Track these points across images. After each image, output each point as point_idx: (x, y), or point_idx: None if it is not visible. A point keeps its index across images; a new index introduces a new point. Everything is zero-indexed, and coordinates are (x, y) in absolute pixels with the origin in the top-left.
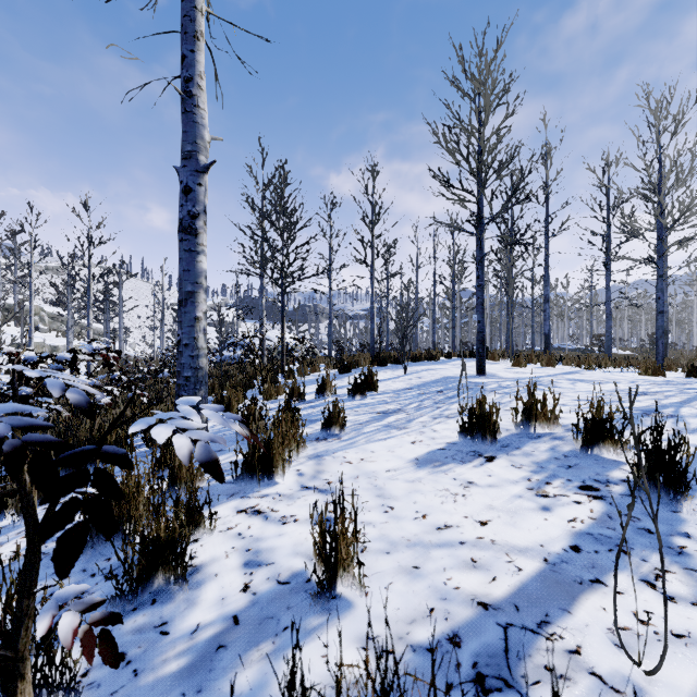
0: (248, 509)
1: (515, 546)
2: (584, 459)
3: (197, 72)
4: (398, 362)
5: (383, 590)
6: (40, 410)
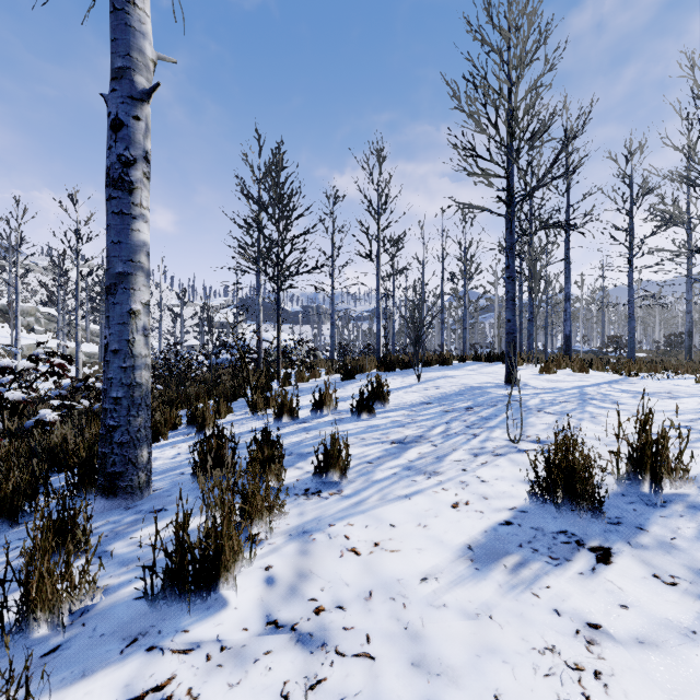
0: (149, 693)
1: None
2: None
3: None
4: (407, 366)
5: None
6: None
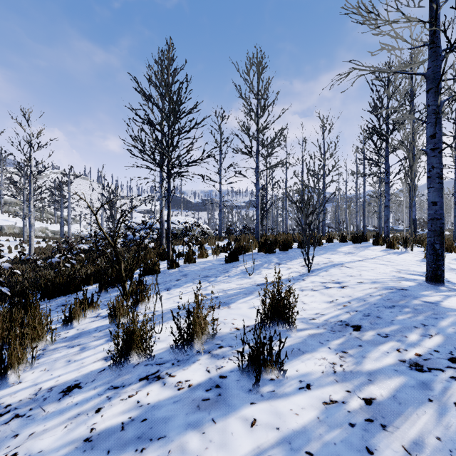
0: None
1: None
2: None
3: None
4: (286, 248)
5: None
6: None
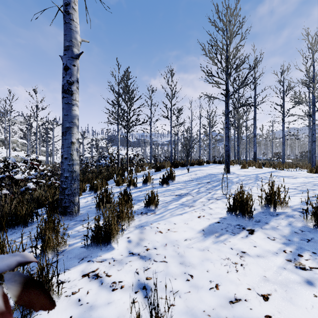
0: (90, 273)
1: None
2: (315, 233)
3: (72, 0)
4: (183, 165)
5: None
6: None
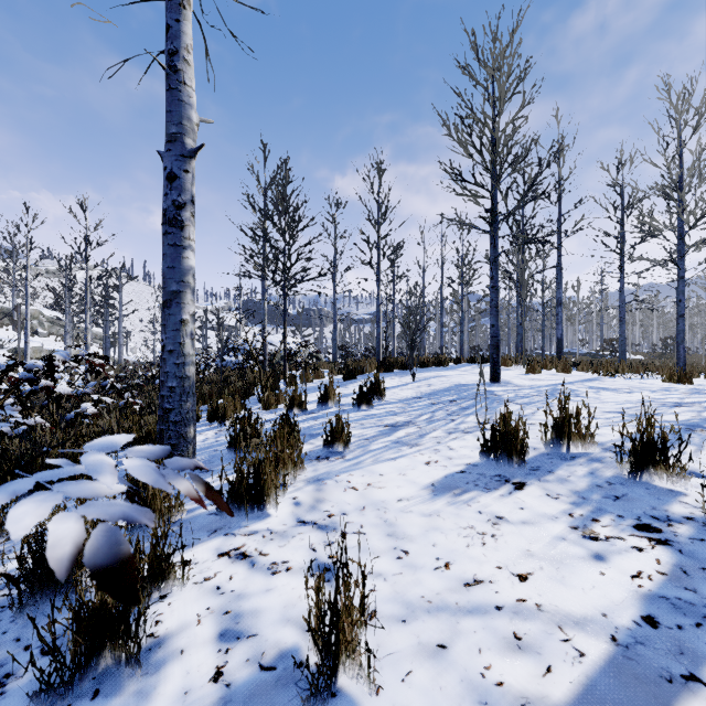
0: (232, 551)
1: (569, 614)
2: (632, 487)
3: (183, 44)
4: (405, 367)
5: (400, 685)
6: (5, 424)
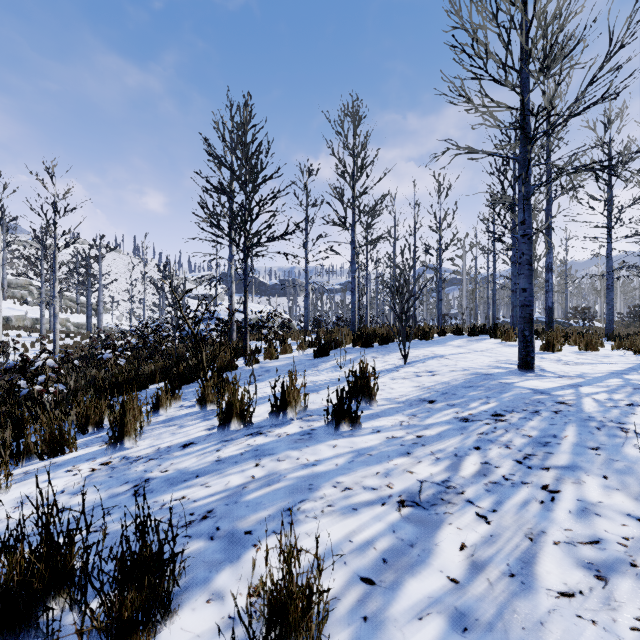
0: None
1: None
2: None
3: None
4: (386, 341)
5: None
6: None
